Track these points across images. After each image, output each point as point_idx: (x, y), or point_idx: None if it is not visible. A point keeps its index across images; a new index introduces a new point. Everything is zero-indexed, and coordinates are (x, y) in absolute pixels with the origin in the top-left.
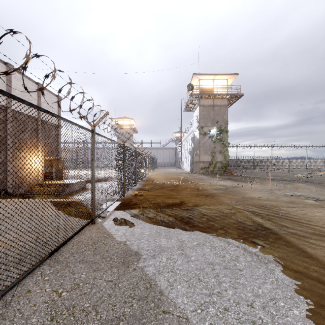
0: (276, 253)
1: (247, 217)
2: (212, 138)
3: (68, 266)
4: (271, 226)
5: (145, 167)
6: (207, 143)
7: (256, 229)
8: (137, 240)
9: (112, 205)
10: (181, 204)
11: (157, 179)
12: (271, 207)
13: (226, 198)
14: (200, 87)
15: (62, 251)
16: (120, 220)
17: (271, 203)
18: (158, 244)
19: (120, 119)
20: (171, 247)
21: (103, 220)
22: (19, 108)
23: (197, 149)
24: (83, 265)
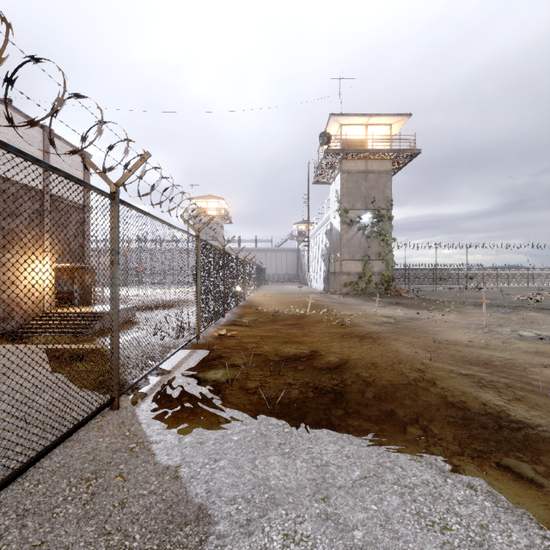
0: None
1: (464, 393)
2: (364, 231)
3: None
4: (530, 417)
5: (244, 283)
6: (355, 240)
7: (498, 428)
8: (210, 462)
9: (171, 360)
10: (313, 358)
11: (265, 303)
12: (506, 365)
13: (402, 342)
14: (342, 138)
15: None
16: (178, 397)
17: (498, 355)
18: (262, 477)
19: (201, 198)
20: (296, 486)
21: (140, 397)
22: (4, 170)
23: (336, 250)
24: None
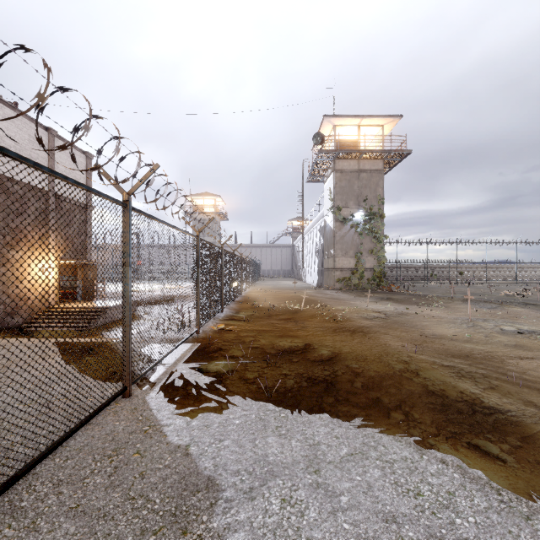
0: (539, 483)
1: (444, 382)
2: (357, 228)
3: (34, 530)
4: (501, 404)
5: (241, 279)
6: (348, 237)
7: (472, 413)
8: (215, 442)
9: (174, 353)
10: (307, 351)
11: (261, 298)
12: (486, 357)
13: (391, 336)
14: (336, 139)
15: (37, 476)
16: (183, 386)
17: (480, 348)
18: (261, 454)
19: (198, 196)
20: (292, 462)
21: (149, 386)
22: (11, 172)
23: (330, 247)
24: (72, 524)
